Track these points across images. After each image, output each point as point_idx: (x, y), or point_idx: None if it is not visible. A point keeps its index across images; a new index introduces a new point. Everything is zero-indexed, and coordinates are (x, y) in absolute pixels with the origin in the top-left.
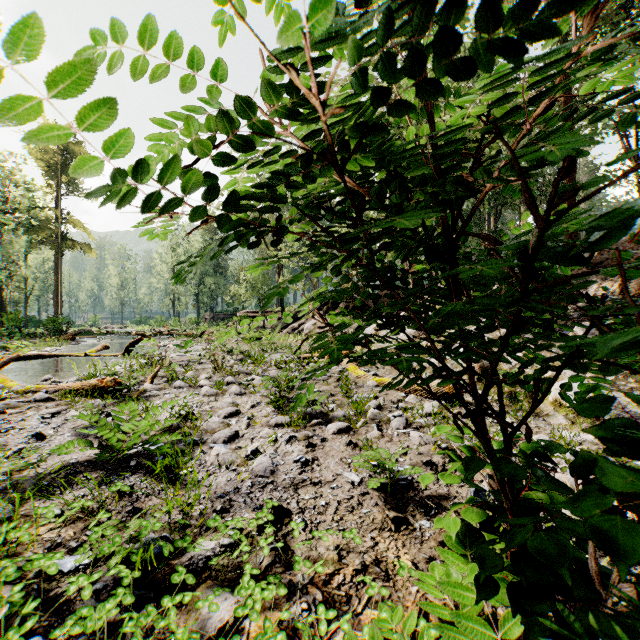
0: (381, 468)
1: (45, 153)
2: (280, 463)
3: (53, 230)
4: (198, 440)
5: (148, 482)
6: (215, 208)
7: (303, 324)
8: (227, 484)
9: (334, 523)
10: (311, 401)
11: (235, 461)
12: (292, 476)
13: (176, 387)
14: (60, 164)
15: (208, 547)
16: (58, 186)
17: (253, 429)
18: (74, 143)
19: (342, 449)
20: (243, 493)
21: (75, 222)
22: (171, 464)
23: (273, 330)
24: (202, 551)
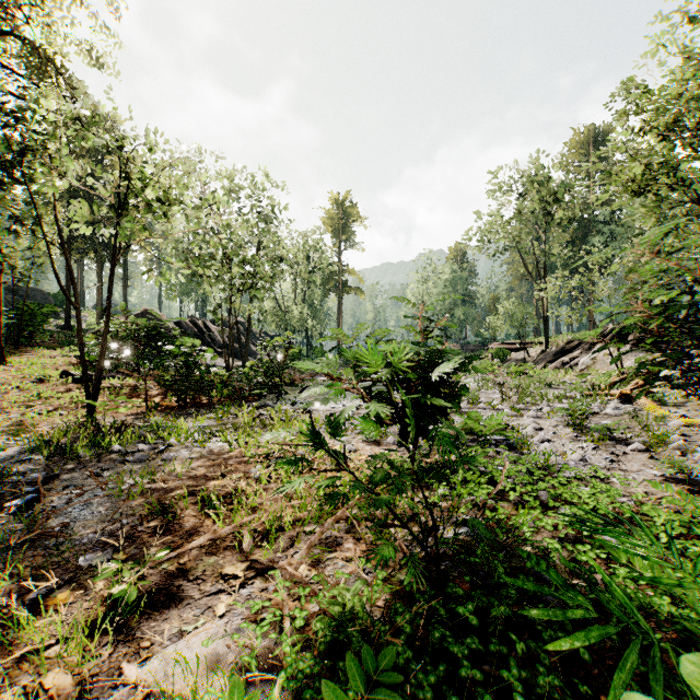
0: (679, 468)
1: (332, 220)
2: (591, 458)
3: (337, 280)
4: (523, 439)
5: (507, 452)
6: (468, 239)
7: (576, 358)
8: (557, 460)
9: (640, 485)
10: (609, 427)
11: (557, 451)
12: (603, 464)
13: (480, 408)
14: (341, 226)
15: (565, 474)
16: (340, 244)
17: (560, 439)
18: (350, 206)
19: (643, 460)
20: (571, 465)
21: (351, 271)
22: (519, 445)
23: (536, 364)
24: (563, 474)
